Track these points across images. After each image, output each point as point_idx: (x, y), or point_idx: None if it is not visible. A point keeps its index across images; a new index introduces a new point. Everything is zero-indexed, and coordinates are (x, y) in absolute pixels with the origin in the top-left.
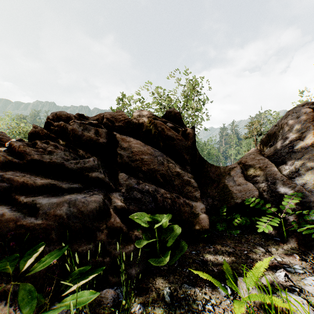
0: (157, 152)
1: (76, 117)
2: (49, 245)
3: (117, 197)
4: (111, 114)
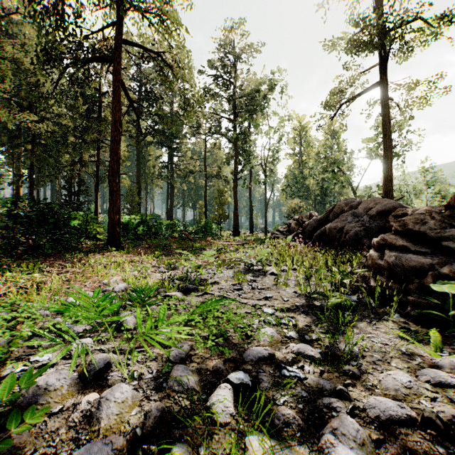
0: None
1: None
2: (381, 276)
3: (451, 267)
4: None
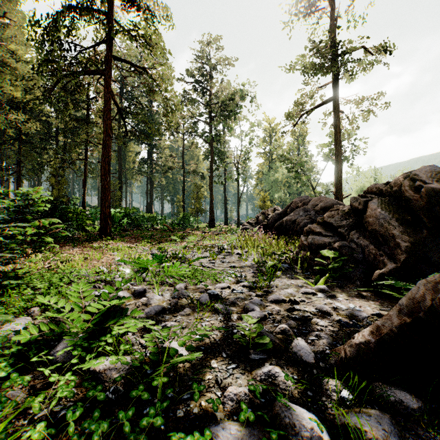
0: (383, 215)
1: (377, 188)
2: (304, 251)
3: (339, 243)
4: (395, 179)
